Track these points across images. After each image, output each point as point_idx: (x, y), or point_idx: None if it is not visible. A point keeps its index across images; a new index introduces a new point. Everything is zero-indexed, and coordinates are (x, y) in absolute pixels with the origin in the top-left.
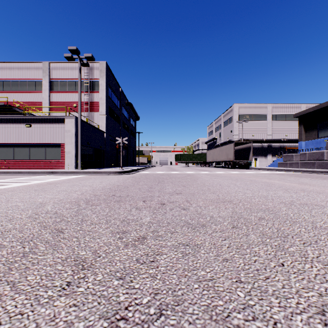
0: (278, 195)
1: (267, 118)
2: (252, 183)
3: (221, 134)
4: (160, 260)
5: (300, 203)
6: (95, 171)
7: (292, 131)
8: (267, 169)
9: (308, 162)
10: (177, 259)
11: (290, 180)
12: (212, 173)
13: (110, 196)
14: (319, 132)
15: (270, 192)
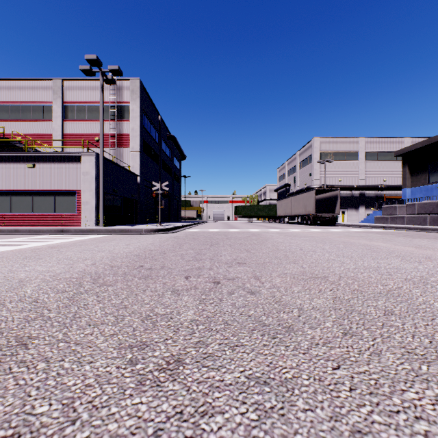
0: (394, 265)
1: (358, 156)
2: (348, 246)
3: (296, 178)
4: (209, 435)
5: (437, 281)
6: (122, 229)
7: (392, 174)
8: (361, 226)
9: (417, 216)
10: (247, 431)
11: (401, 242)
12: (287, 232)
13: (136, 268)
14: (430, 176)
15: (380, 261)
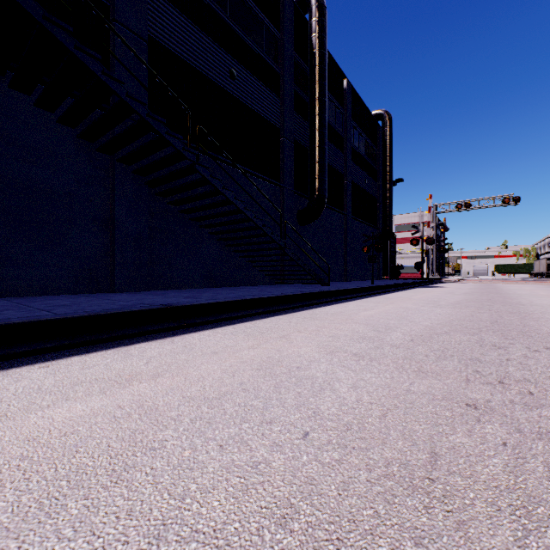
0: None
1: None
2: None
3: None
4: None
5: None
6: None
7: None
8: None
9: None
10: None
11: None
12: None
13: None
14: None
15: None
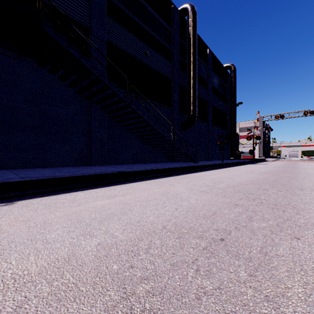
0: None
1: None
2: None
3: None
4: None
5: None
6: None
7: None
8: None
9: None
10: None
11: None
12: None
13: None
14: None
15: None
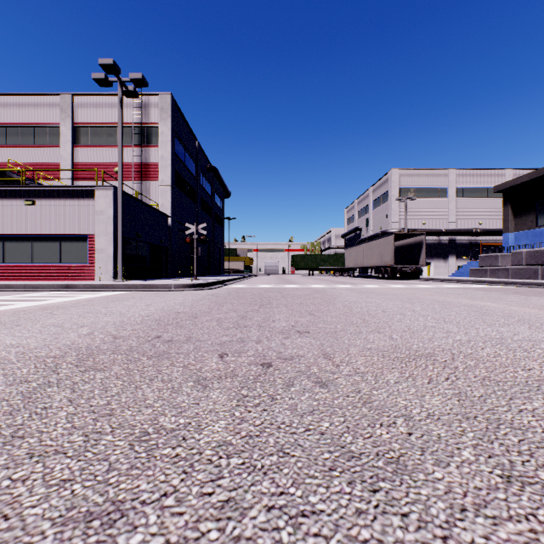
0: (524, 336)
1: (447, 193)
2: (446, 307)
3: (369, 220)
4: None
5: None
6: (146, 285)
7: (490, 216)
8: (453, 280)
9: (526, 267)
10: None
11: (514, 301)
12: (359, 288)
13: (149, 340)
14: (538, 218)
15: (500, 329)
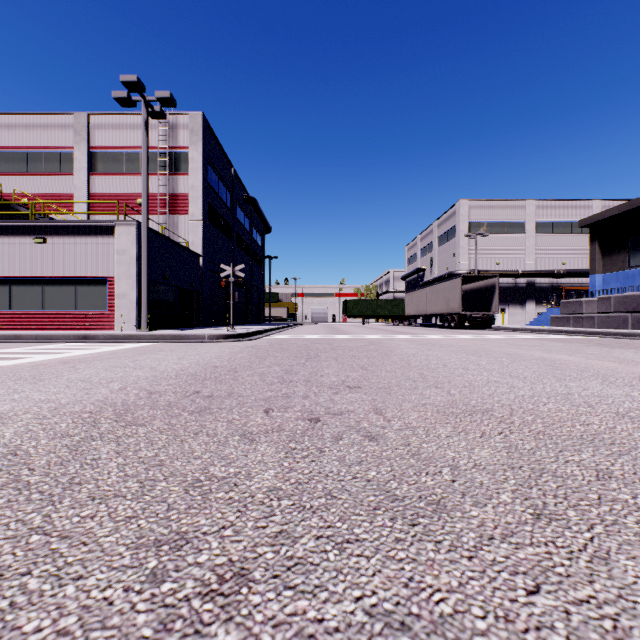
0: (593, 391)
1: (525, 228)
2: (515, 360)
3: (434, 260)
4: None
5: None
6: (176, 335)
7: (575, 254)
8: (530, 330)
9: (614, 315)
10: None
11: (594, 354)
12: (421, 339)
13: (188, 396)
14: (630, 257)
15: (570, 384)
